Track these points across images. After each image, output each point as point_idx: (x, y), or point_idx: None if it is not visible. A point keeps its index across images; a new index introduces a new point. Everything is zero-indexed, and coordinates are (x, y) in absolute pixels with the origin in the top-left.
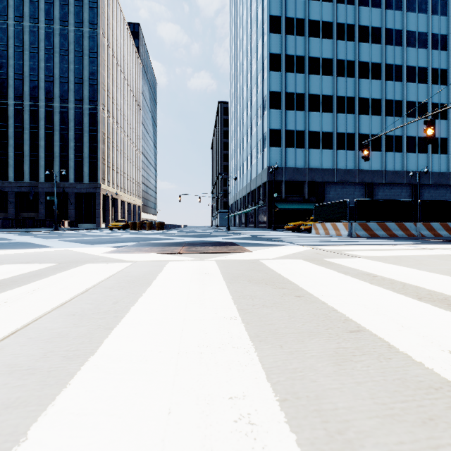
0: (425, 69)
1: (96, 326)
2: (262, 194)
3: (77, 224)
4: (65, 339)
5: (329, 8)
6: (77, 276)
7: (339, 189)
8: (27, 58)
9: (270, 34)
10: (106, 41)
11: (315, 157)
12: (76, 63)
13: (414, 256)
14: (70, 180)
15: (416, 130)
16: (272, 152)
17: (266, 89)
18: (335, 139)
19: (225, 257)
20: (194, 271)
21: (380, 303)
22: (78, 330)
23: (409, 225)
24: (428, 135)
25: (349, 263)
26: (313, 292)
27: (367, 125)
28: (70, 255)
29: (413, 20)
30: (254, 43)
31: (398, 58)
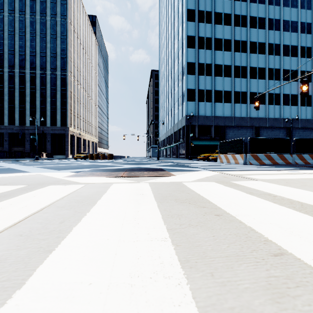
0: (296, 47)
1: (36, 249)
2: (182, 134)
3: (52, 155)
4: (1, 265)
5: (229, 4)
6: (38, 196)
7: (236, 131)
8: (17, 39)
9: (188, 22)
10: (73, 27)
11: (219, 108)
12: (51, 43)
13: (298, 179)
14: (47, 125)
15: (290, 90)
16: (189, 105)
17: (184, 60)
18: (233, 95)
19: (156, 180)
20: (132, 192)
21: (290, 222)
22: (18, 253)
23: (287, 156)
24: (303, 91)
25: (251, 185)
26: (230, 211)
27: (255, 86)
28: (39, 178)
29: (287, 13)
30: (176, 28)
31: (277, 39)
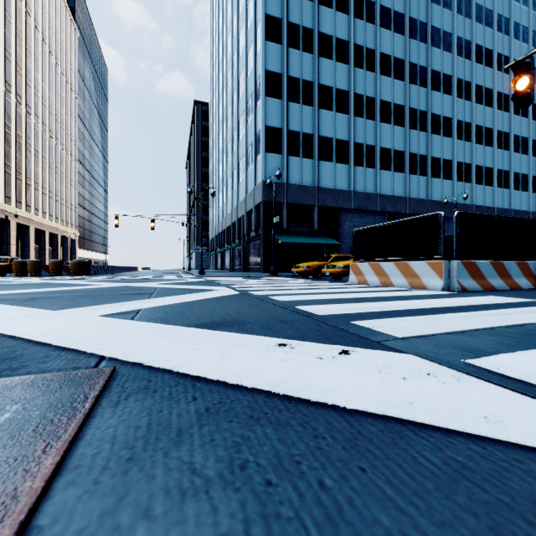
0: (450, 77)
1: None
2: (254, 221)
3: None
4: None
5: None
6: None
7: (356, 219)
8: None
9: None
10: None
11: (327, 173)
12: None
13: None
14: None
15: (441, 151)
16: (269, 160)
17: (259, 67)
18: (352, 150)
19: None
20: None
21: None
22: None
23: (534, 267)
24: None
25: None
26: None
27: (389, 137)
28: None
29: (438, 15)
30: (243, 7)
31: (423, 58)
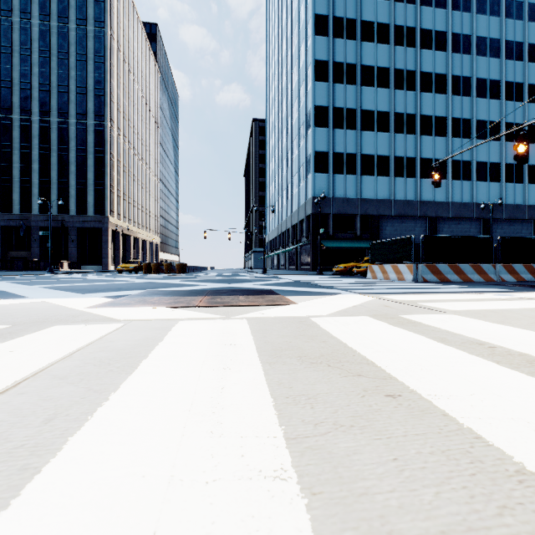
0: (497, 82)
1: None
2: (305, 229)
3: (79, 266)
4: None
5: (385, 7)
6: (20, 351)
7: (397, 224)
8: (16, 61)
9: (315, 36)
10: (116, 43)
11: (368, 185)
12: (78, 69)
13: (518, 309)
14: (71, 212)
15: (488, 155)
16: (317, 179)
17: (309, 102)
18: (393, 164)
19: (260, 313)
20: (213, 339)
21: None
22: None
23: (486, 268)
24: (519, 153)
25: (439, 323)
26: (416, 385)
27: (430, 147)
28: (41, 310)
29: (483, 24)
30: (296, 48)
31: (466, 69)
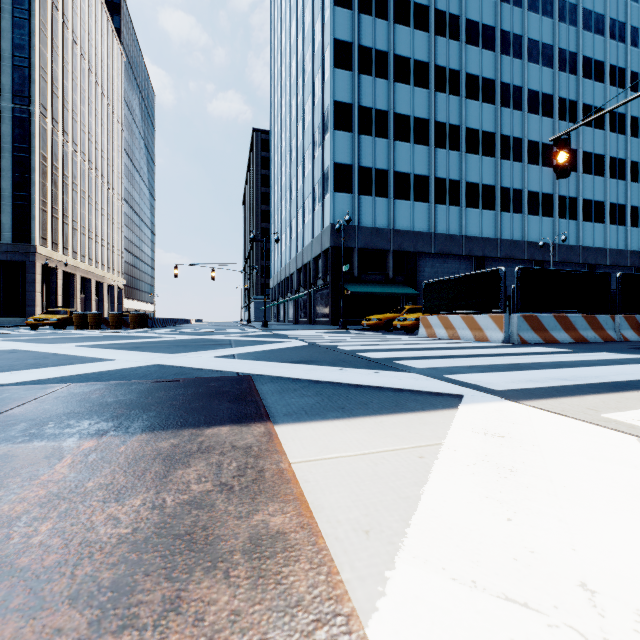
0: (550, 97)
1: None
2: (322, 268)
3: None
4: None
5: None
6: None
7: (438, 265)
8: None
9: (336, 7)
10: None
11: (403, 213)
12: None
13: None
14: None
15: (540, 183)
16: (338, 201)
17: (328, 97)
18: (433, 186)
19: None
20: None
21: None
22: None
23: (603, 320)
24: None
25: None
26: None
27: (477, 169)
28: None
29: (536, 25)
30: (309, 27)
31: (517, 77)
